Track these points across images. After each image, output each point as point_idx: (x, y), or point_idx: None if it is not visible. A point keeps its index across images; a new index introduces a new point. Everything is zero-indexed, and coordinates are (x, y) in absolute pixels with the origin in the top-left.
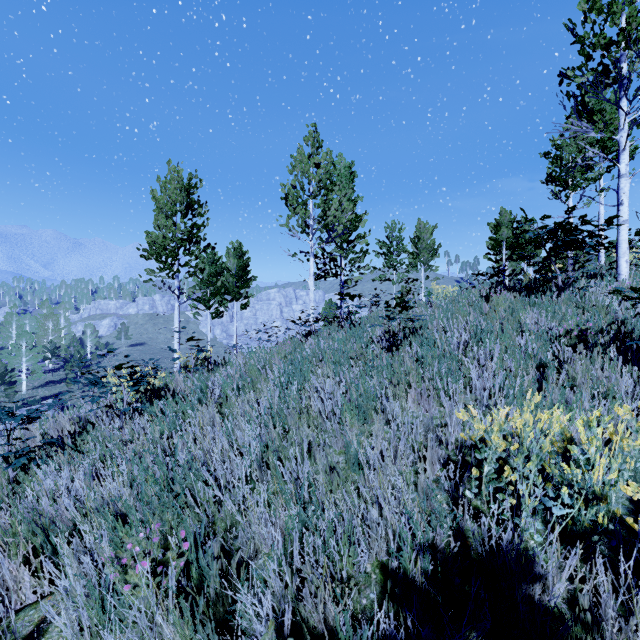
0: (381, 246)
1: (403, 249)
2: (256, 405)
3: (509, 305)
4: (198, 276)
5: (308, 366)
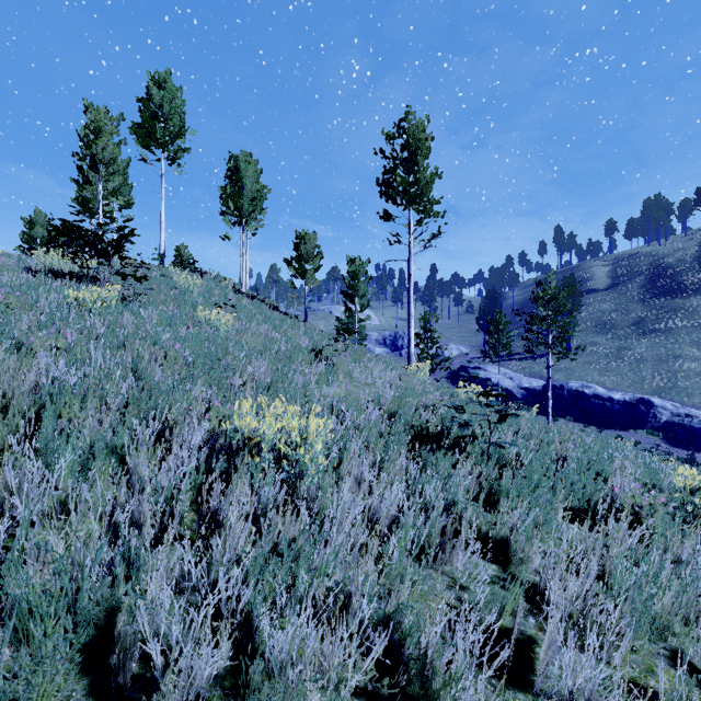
0: None
1: None
2: None
3: None
4: None
5: None
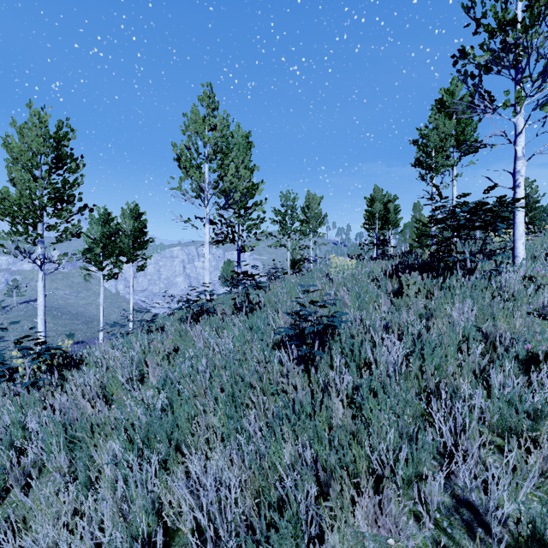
0: (277, 214)
1: (297, 218)
2: (61, 542)
3: (418, 287)
4: (89, 236)
5: (190, 386)
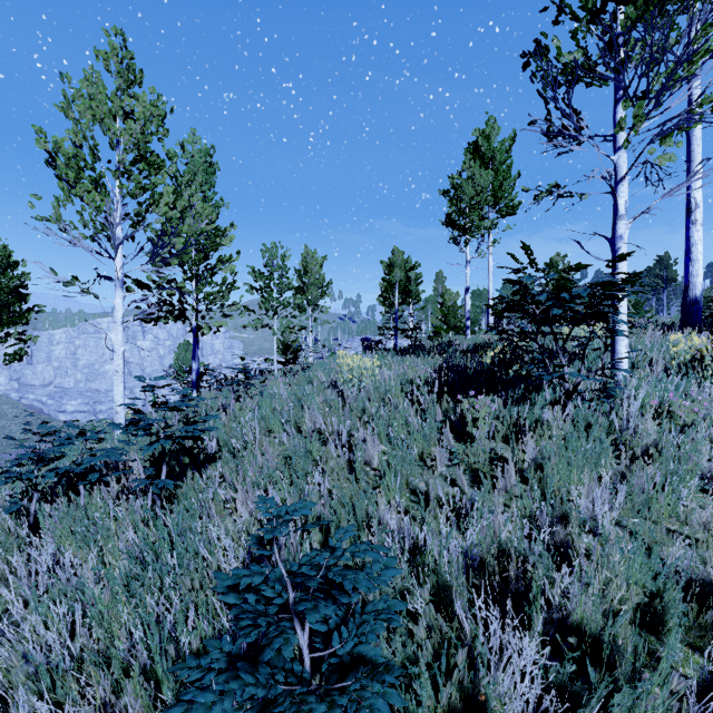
0: (256, 277)
1: (288, 285)
2: None
3: (491, 422)
4: None
5: None
